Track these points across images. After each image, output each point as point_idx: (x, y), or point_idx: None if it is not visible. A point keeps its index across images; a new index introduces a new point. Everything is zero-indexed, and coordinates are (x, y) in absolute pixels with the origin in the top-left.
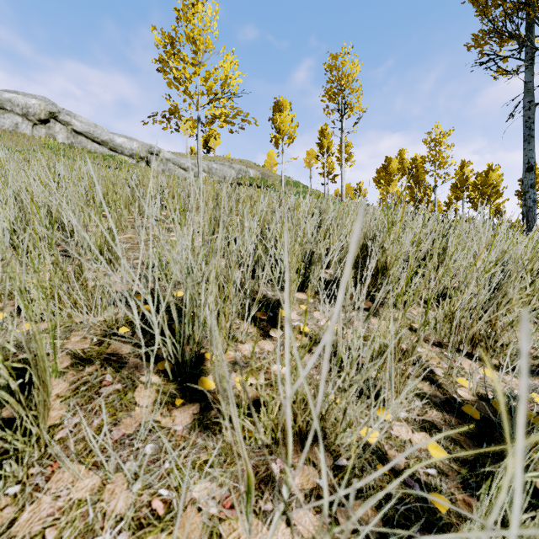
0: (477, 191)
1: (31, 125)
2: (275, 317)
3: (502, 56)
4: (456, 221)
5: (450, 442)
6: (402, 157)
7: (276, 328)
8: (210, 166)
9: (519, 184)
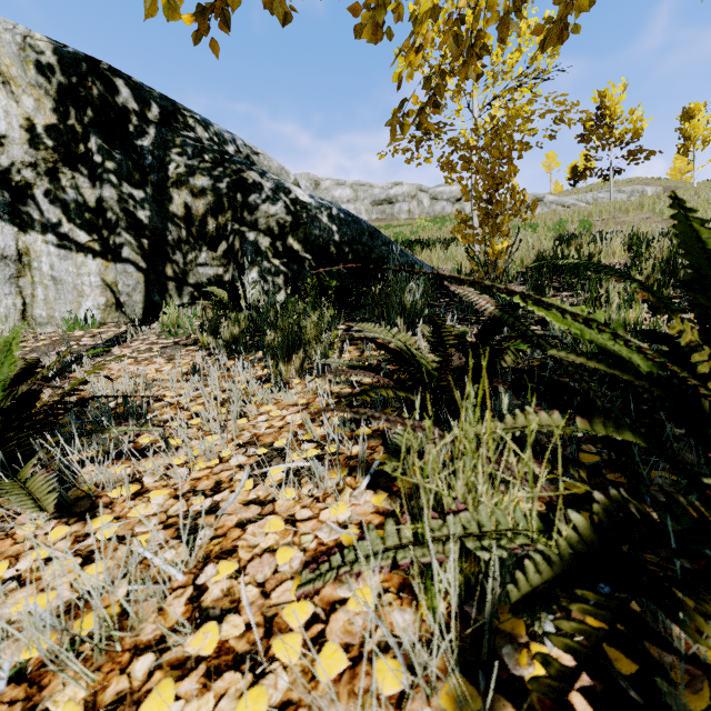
0: None
1: (451, 205)
2: None
3: None
4: None
5: None
6: None
7: None
8: (596, 197)
9: None
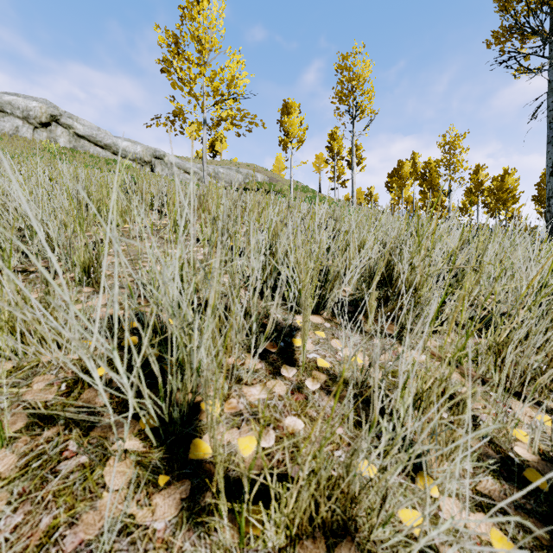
0: (493, 196)
1: (32, 129)
2: (287, 348)
3: (524, 53)
4: (484, 230)
5: (517, 528)
6: (415, 161)
7: (288, 362)
8: (217, 170)
9: (536, 188)
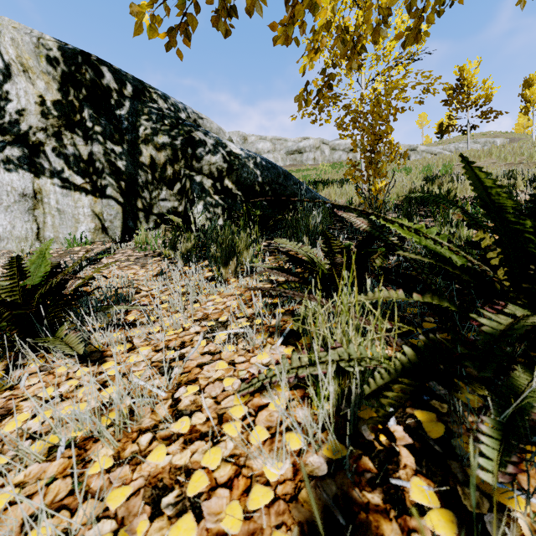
0: None
1: (346, 154)
2: None
3: None
4: None
5: None
6: None
7: None
8: (457, 146)
9: None
